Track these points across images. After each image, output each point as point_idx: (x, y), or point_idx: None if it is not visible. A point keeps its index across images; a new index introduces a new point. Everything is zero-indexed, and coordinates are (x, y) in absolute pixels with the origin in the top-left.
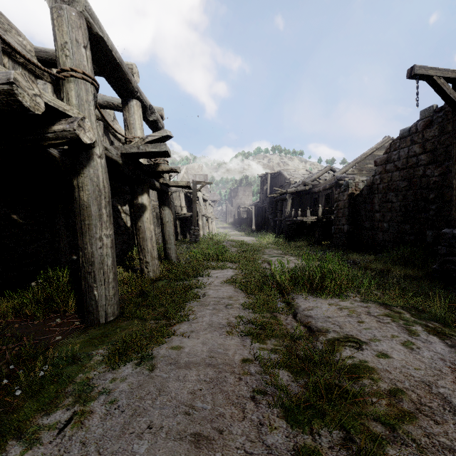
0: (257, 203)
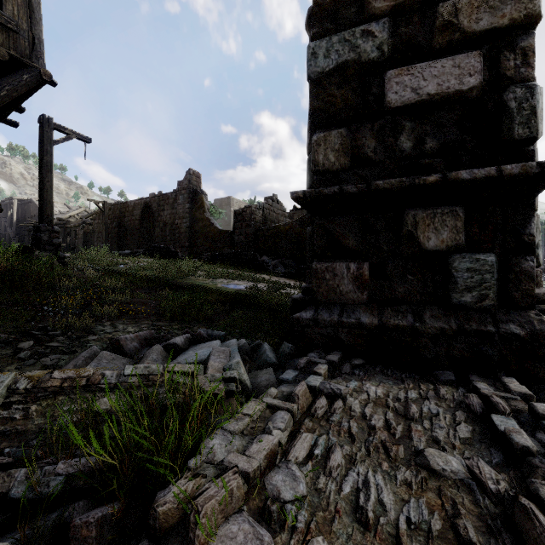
0: None
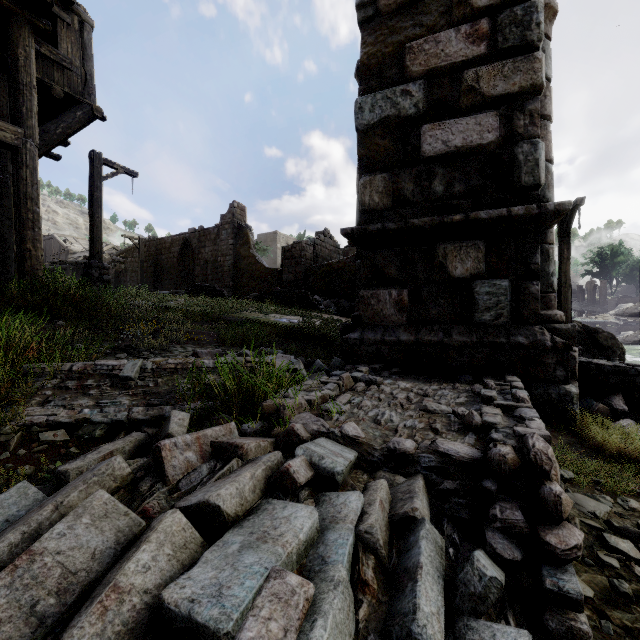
0: None
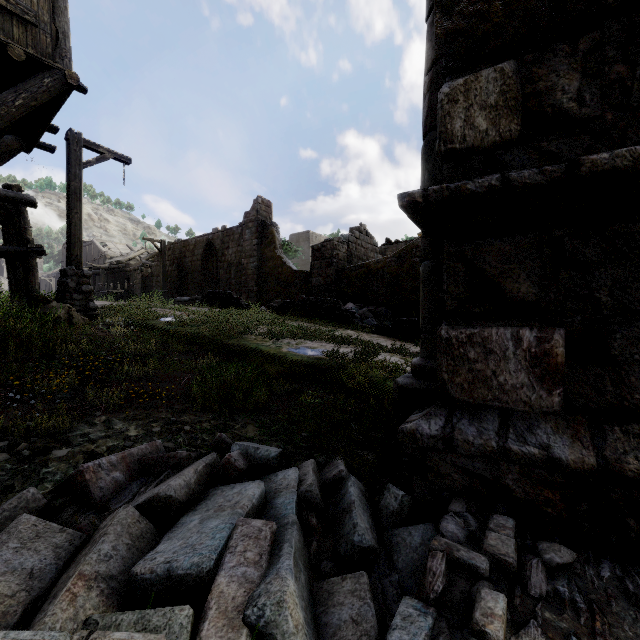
0: (57, 274)
